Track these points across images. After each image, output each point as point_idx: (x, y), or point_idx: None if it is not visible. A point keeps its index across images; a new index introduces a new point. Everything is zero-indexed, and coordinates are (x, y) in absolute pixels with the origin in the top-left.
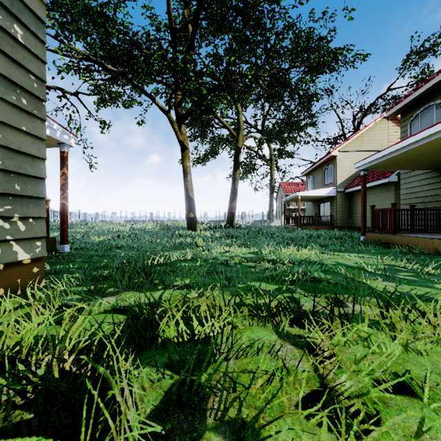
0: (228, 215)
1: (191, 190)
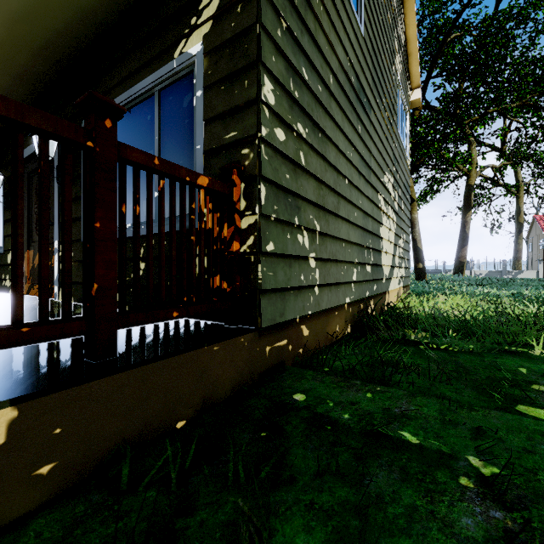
0: (455, 265)
1: (419, 241)
